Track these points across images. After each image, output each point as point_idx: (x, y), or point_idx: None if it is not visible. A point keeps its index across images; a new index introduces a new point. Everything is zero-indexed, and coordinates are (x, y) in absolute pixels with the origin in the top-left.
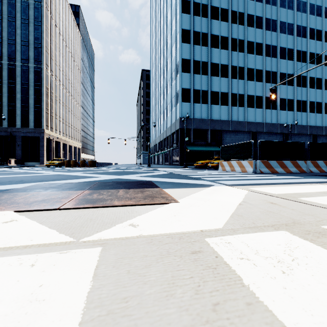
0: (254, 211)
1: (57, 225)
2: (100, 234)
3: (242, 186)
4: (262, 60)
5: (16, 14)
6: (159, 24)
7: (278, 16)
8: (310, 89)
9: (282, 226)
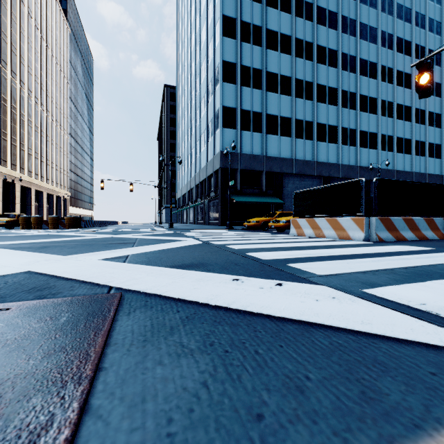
0: None
1: None
2: None
3: None
4: (337, 75)
5: None
6: (189, 16)
7: (357, 14)
8: (398, 120)
9: None
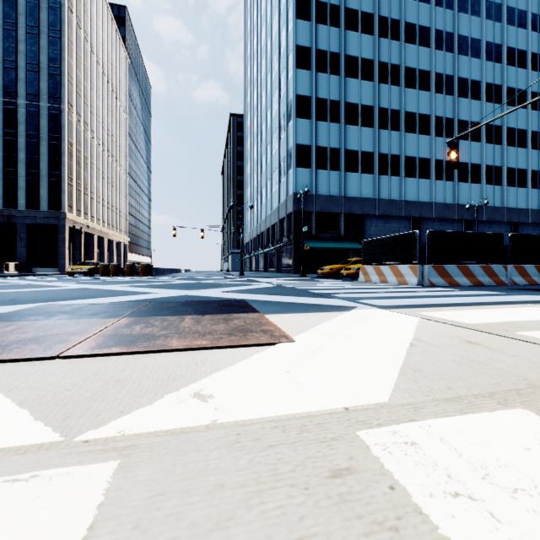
0: (442, 359)
1: (41, 396)
2: (126, 421)
3: (406, 309)
4: (429, 99)
5: (17, 17)
6: (258, 39)
7: (455, 26)
8: (508, 147)
9: (510, 395)
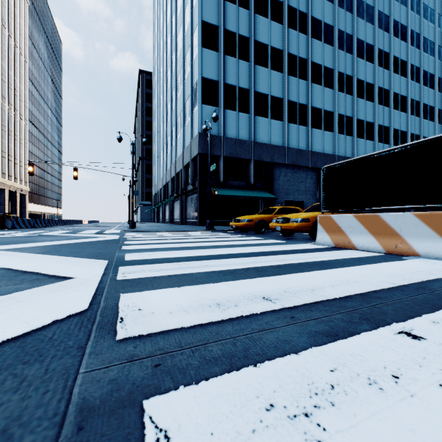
0: None
1: None
2: None
3: None
4: (333, 53)
5: None
6: None
7: None
8: (394, 110)
9: None
